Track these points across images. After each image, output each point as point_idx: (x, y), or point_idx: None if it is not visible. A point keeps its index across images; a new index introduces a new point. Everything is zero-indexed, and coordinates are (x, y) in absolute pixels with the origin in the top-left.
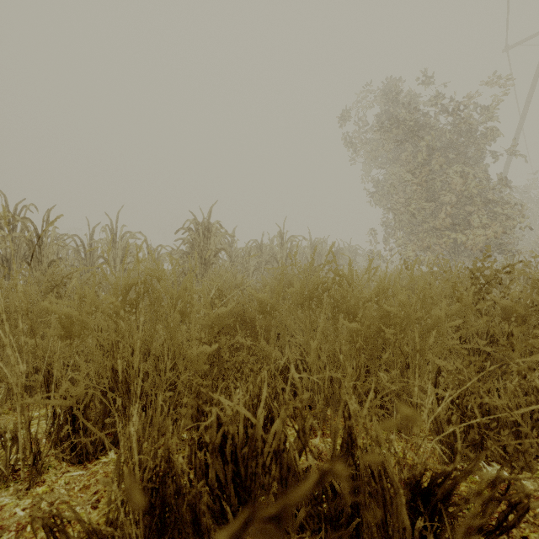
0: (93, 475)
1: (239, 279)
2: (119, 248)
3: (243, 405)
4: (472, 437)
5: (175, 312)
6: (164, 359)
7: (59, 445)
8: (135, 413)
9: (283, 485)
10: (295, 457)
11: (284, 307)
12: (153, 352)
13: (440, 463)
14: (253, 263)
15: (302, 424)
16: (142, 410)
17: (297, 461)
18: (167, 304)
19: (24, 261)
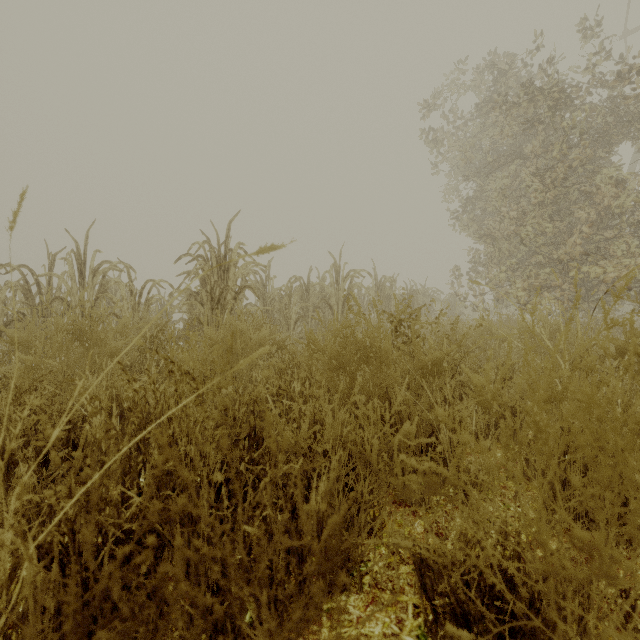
0: None
1: (265, 334)
2: (89, 285)
3: None
4: None
5: None
6: None
7: None
8: None
9: None
10: None
11: None
12: None
13: None
14: (296, 309)
15: None
16: None
17: None
18: None
19: None
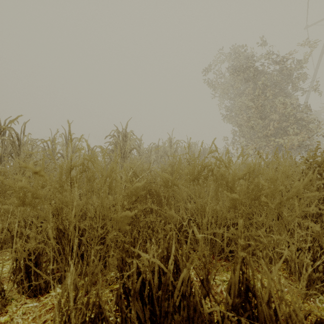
0: (43, 306)
1: (145, 166)
2: (70, 147)
3: (156, 257)
4: (321, 277)
5: (104, 185)
6: (97, 219)
7: (20, 283)
8: (71, 267)
9: (190, 323)
10: (199, 301)
11: (180, 183)
12: (89, 215)
13: (298, 296)
14: (153, 157)
15: (206, 274)
16: (81, 256)
17: (203, 305)
18: (99, 180)
19: (9, 155)
